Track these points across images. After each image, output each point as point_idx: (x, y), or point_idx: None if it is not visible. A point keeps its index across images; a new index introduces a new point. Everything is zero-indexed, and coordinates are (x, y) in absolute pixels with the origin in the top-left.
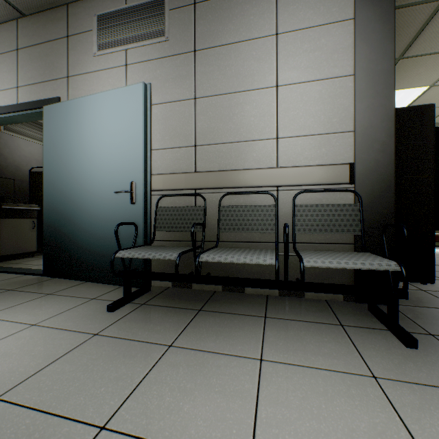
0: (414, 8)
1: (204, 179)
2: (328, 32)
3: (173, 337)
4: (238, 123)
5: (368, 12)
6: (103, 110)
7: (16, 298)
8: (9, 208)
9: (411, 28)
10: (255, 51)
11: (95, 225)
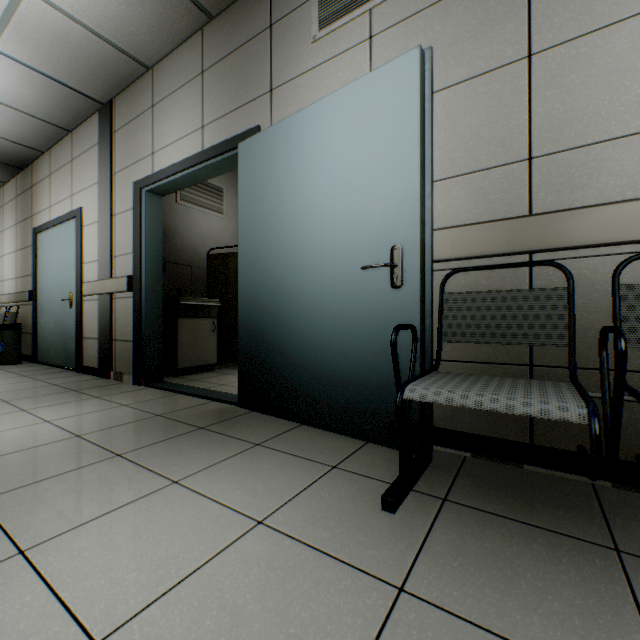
0: None
1: (560, 227)
2: None
3: None
4: None
5: None
6: (336, 123)
7: (214, 447)
8: (188, 304)
9: None
10: None
11: (321, 328)
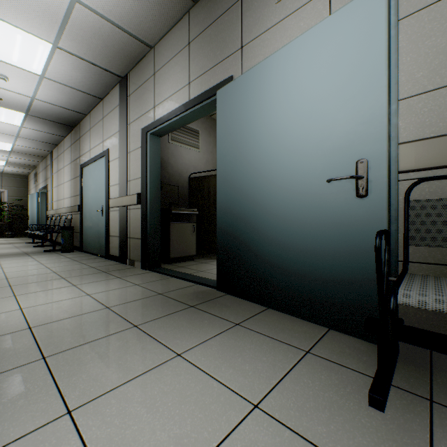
0: None
1: None
2: None
3: None
4: None
5: None
6: (300, 61)
7: (203, 324)
8: (176, 213)
9: None
10: None
11: (286, 232)
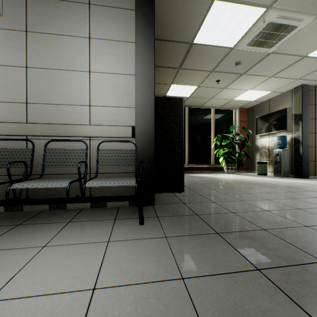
0: (179, 44)
1: (34, 128)
2: (121, 46)
3: None
4: (62, 91)
5: (142, 41)
6: None
7: None
8: None
9: (181, 54)
10: (75, 45)
11: None
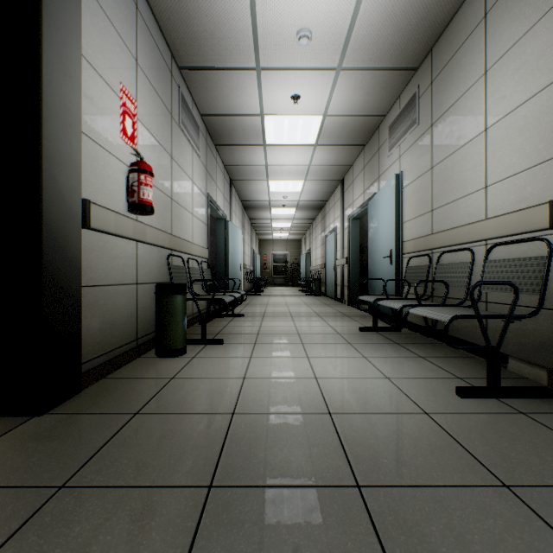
0: None
1: (433, 240)
2: (534, 36)
3: (357, 342)
4: (457, 181)
5: None
6: (383, 199)
7: (343, 319)
8: None
9: None
10: (468, 102)
11: (381, 280)
